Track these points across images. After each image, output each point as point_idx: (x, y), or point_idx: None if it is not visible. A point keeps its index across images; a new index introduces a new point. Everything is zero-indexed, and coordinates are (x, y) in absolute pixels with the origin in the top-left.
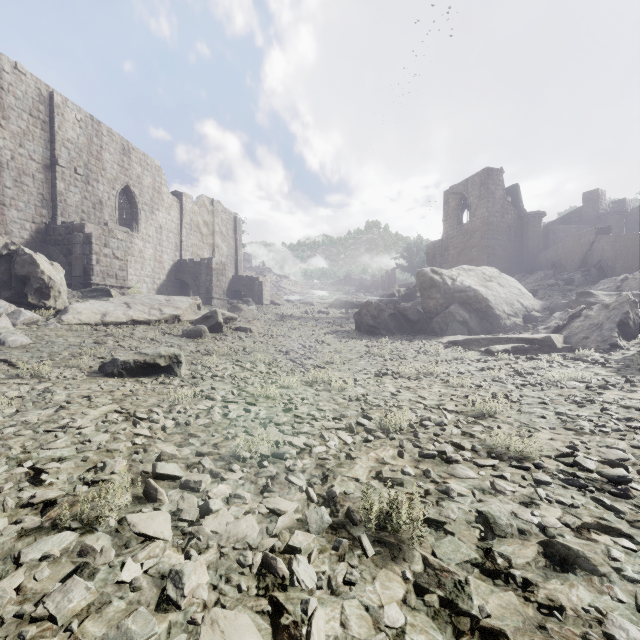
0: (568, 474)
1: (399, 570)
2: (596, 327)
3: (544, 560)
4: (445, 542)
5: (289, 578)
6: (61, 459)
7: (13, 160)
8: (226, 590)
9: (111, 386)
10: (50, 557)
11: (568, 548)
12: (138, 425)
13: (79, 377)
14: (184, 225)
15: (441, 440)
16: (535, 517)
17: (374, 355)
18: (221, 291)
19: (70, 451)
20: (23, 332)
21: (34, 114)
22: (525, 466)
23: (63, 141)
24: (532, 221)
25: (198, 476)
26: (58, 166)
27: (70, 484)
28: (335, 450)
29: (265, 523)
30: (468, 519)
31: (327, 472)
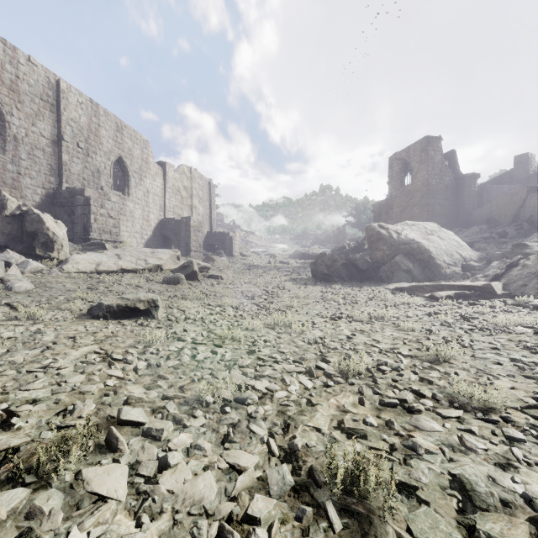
0: None
1: None
2: (534, 275)
3: None
4: (420, 514)
5: None
6: (35, 401)
7: (27, 137)
8: None
9: (95, 328)
10: None
11: None
12: (113, 366)
13: (69, 319)
14: (167, 189)
15: (400, 386)
16: (517, 484)
17: (329, 300)
18: (198, 245)
19: (45, 392)
20: (29, 279)
21: (44, 98)
22: (493, 419)
23: (67, 120)
24: (468, 182)
25: (161, 423)
26: (63, 141)
27: (37, 429)
28: (296, 395)
29: (224, 481)
30: (441, 483)
31: (288, 420)
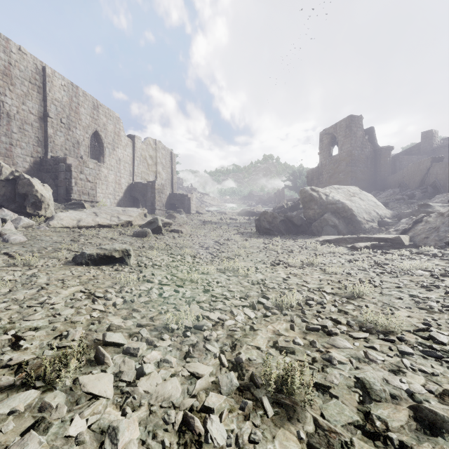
0: (426, 346)
1: (294, 430)
2: (434, 230)
3: (415, 424)
4: (331, 405)
5: (204, 435)
6: (36, 328)
7: (18, 114)
8: (152, 445)
9: (79, 272)
10: (16, 412)
11: (434, 413)
12: (96, 302)
13: (57, 265)
14: (136, 158)
15: (322, 316)
16: (403, 384)
17: (270, 250)
18: (161, 204)
19: (44, 322)
20: (22, 233)
21: (32, 82)
22: (390, 339)
23: (52, 100)
24: (384, 153)
25: (137, 344)
26: (49, 117)
27: (40, 349)
28: (241, 323)
29: (186, 384)
30: (348, 384)
31: (235, 341)
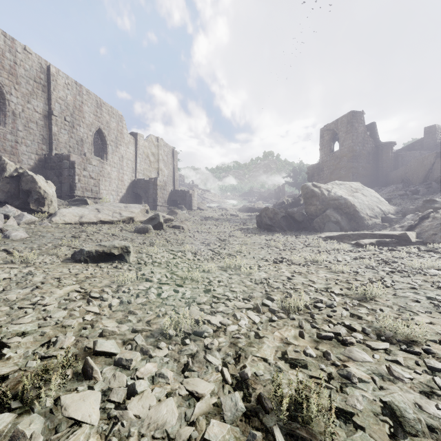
0: None
1: None
2: None
3: None
4: (357, 439)
5: None
6: (24, 333)
7: (23, 112)
8: None
9: (77, 270)
10: None
11: None
12: (91, 303)
13: (56, 263)
14: (138, 155)
15: (334, 321)
16: None
17: (271, 246)
18: (163, 200)
19: (33, 326)
20: (24, 229)
21: (37, 80)
22: (415, 351)
23: (56, 99)
24: (386, 149)
25: (130, 354)
26: (53, 116)
27: (24, 358)
28: (245, 329)
29: (184, 407)
30: (374, 410)
31: (239, 351)
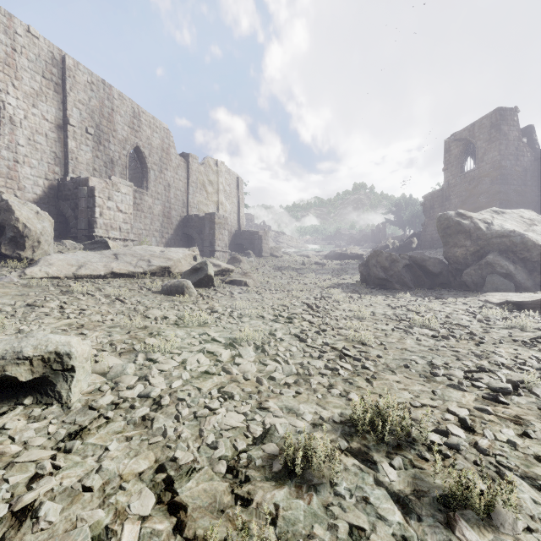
0: None
1: None
2: None
3: None
4: None
5: None
6: None
7: (26, 119)
8: None
9: None
10: None
11: None
12: None
13: None
14: (190, 183)
15: None
16: None
17: (417, 325)
18: (223, 244)
19: None
20: None
21: (47, 76)
22: None
23: (74, 102)
24: None
25: None
26: (69, 125)
27: None
28: None
29: None
30: None
31: None
